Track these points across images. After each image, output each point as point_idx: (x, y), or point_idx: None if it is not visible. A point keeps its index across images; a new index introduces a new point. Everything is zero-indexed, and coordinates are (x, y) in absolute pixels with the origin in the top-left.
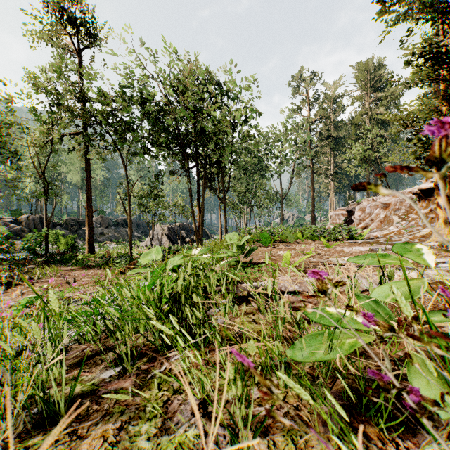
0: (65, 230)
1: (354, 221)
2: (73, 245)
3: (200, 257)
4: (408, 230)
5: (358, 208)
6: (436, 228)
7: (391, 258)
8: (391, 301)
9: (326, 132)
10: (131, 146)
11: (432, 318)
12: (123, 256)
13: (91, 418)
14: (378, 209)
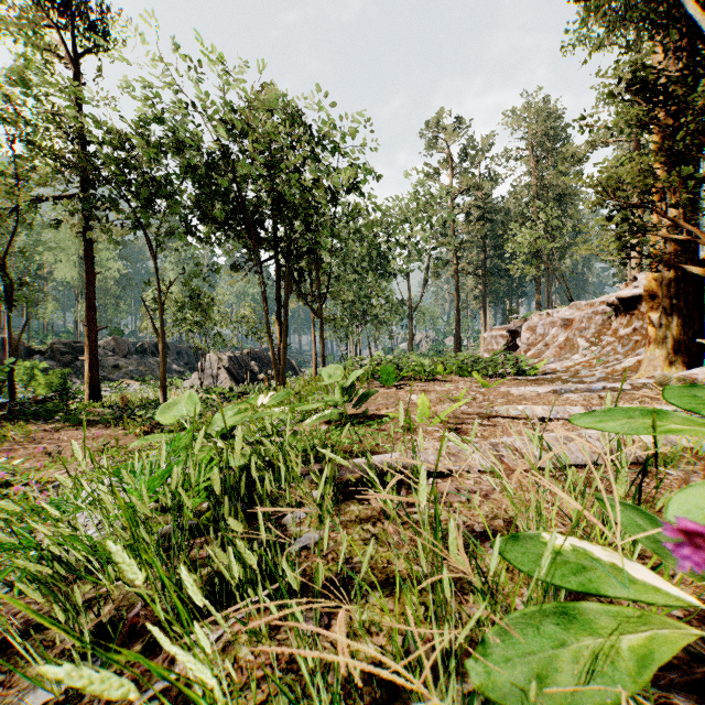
0: (51, 361)
1: (520, 347)
2: (62, 386)
3: (272, 412)
4: (602, 361)
5: (526, 327)
6: (648, 356)
7: (676, 419)
8: None
9: (477, 211)
10: (165, 221)
11: None
12: (150, 404)
13: None
14: (556, 328)
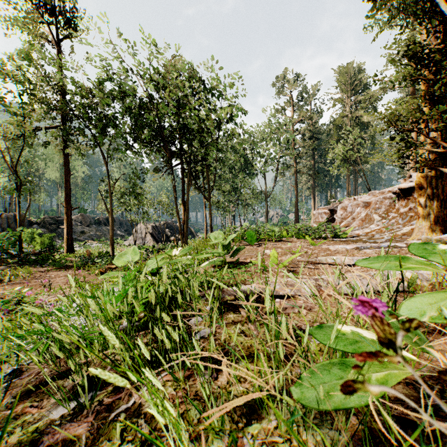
0: (43, 228)
1: (337, 220)
2: (50, 244)
3: (182, 259)
4: (389, 229)
5: (341, 207)
6: (418, 226)
7: (413, 261)
8: (430, 321)
9: (309, 133)
10: (113, 142)
11: None
12: (104, 255)
13: None
14: (359, 207)
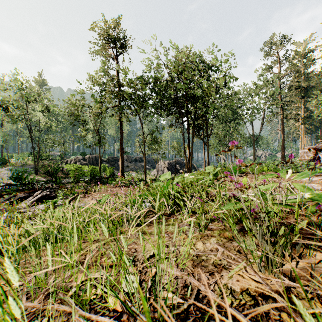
0: (107, 164)
1: (320, 158)
2: (113, 173)
3: (189, 177)
4: None
5: None
6: None
7: (273, 175)
8: (262, 190)
9: (296, 83)
10: None
11: (289, 201)
12: (141, 180)
13: (152, 225)
14: None
